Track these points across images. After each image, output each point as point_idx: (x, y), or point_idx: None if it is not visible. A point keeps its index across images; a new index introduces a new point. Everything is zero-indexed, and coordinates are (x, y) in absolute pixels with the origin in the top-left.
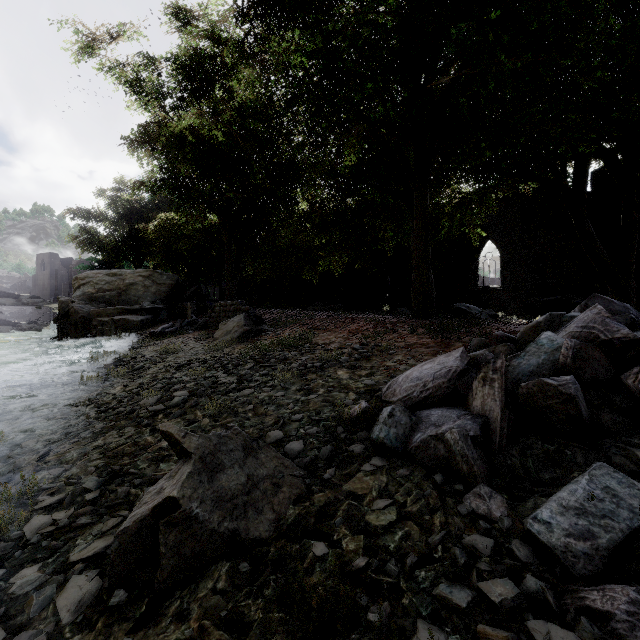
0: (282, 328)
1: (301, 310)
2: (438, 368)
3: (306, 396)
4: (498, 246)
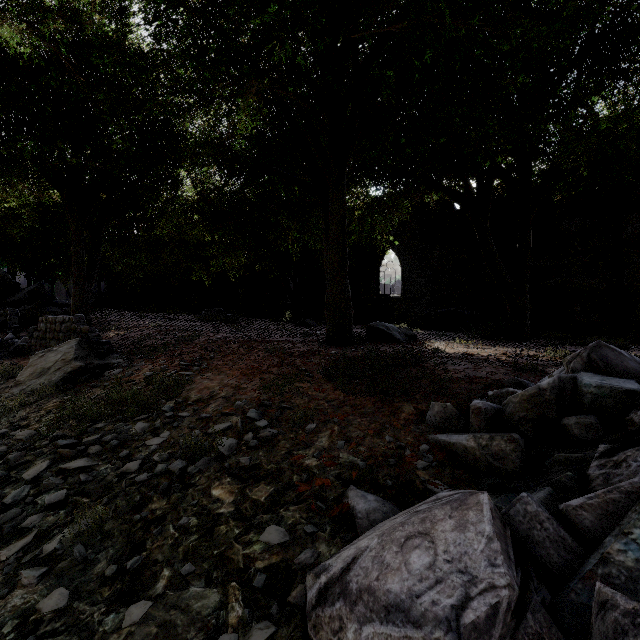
0: (141, 361)
1: (186, 320)
2: (456, 584)
3: (122, 607)
4: (399, 256)
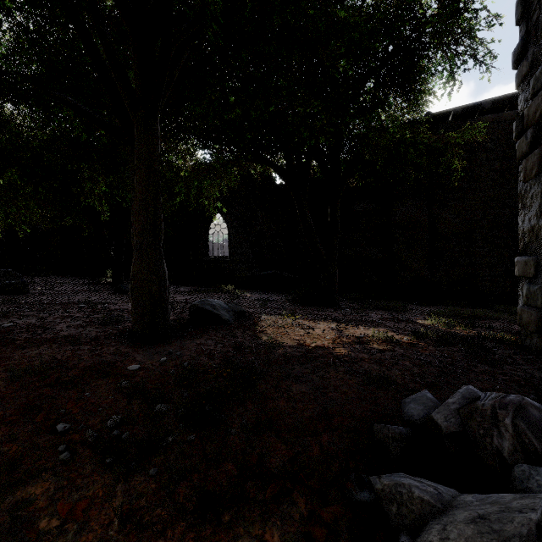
0: None
1: None
2: None
3: None
4: (226, 220)
